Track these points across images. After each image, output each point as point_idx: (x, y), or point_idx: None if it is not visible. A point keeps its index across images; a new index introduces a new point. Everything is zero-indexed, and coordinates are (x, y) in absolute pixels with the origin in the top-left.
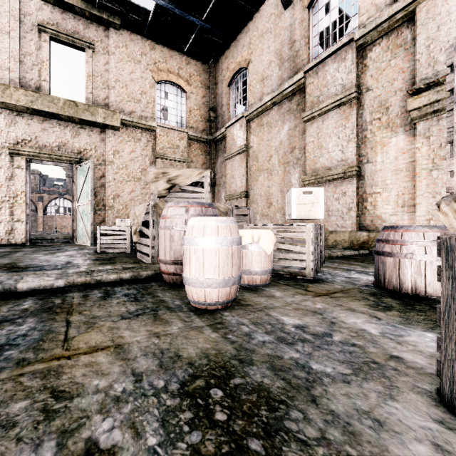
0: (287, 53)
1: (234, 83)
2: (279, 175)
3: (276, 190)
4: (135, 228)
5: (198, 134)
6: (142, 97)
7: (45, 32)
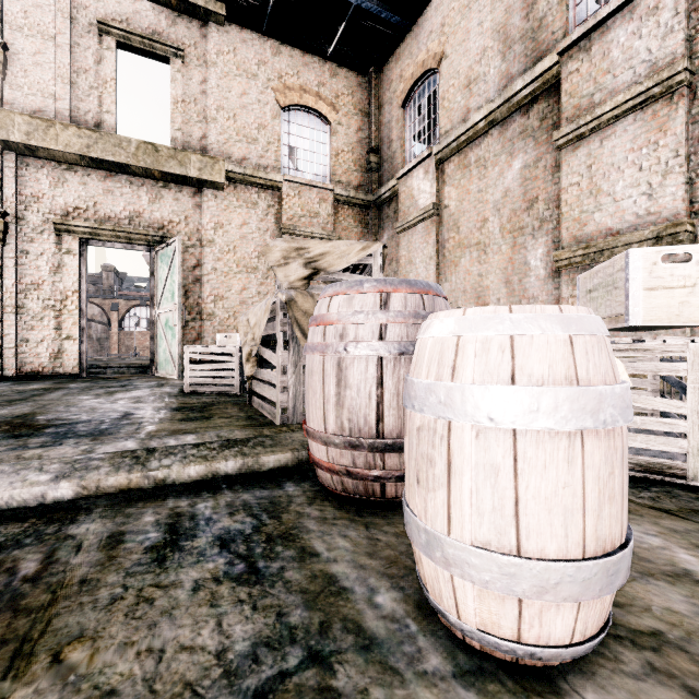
0: (519, 27)
1: (412, 101)
2: (502, 253)
3: (495, 281)
4: (249, 349)
5: (350, 192)
6: (259, 135)
7: (108, 34)
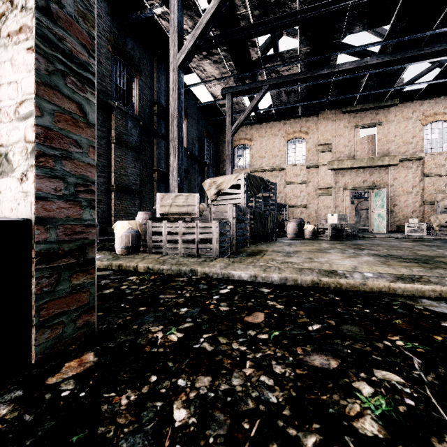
0: None
1: None
2: None
3: None
4: (438, 224)
5: None
6: (412, 140)
7: (357, 127)
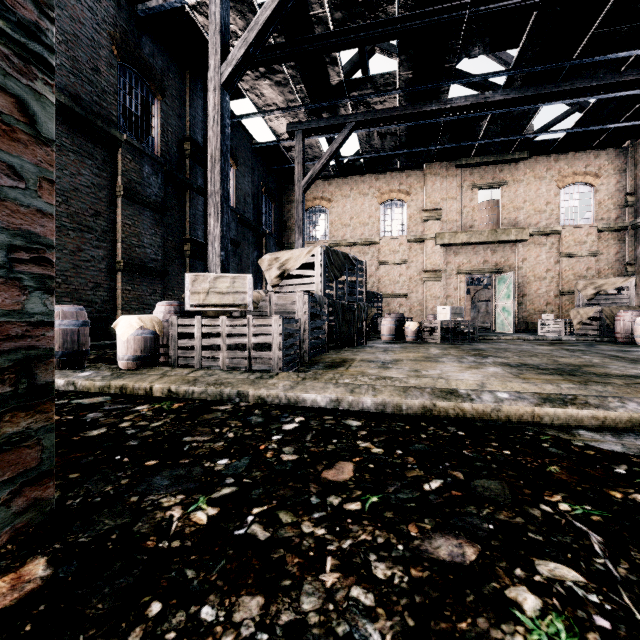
0: None
1: None
2: None
3: None
4: (579, 320)
5: (610, 224)
6: (546, 208)
7: (475, 188)
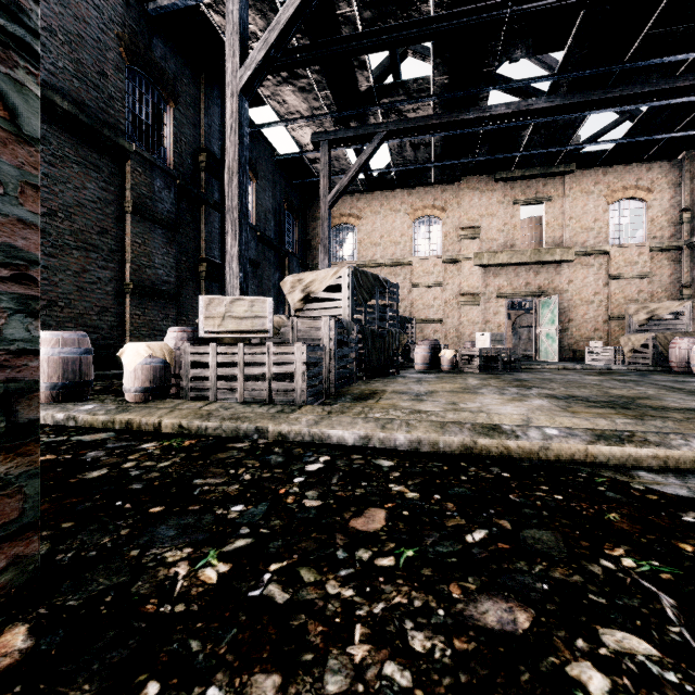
0: None
1: None
2: None
3: None
4: (631, 348)
5: (663, 243)
6: (594, 225)
7: (516, 203)
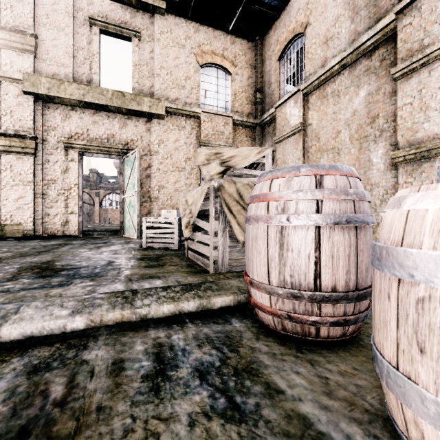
0: None
1: (285, 56)
2: (351, 154)
3: None
4: (187, 220)
5: (243, 118)
6: (186, 83)
7: (95, 25)
